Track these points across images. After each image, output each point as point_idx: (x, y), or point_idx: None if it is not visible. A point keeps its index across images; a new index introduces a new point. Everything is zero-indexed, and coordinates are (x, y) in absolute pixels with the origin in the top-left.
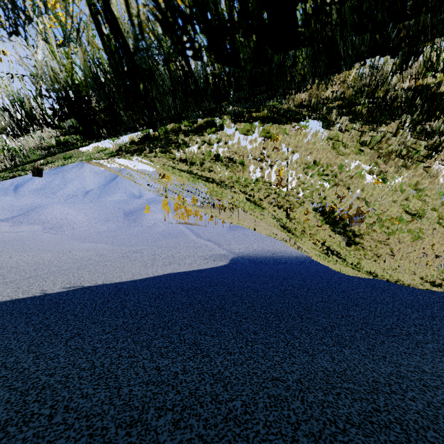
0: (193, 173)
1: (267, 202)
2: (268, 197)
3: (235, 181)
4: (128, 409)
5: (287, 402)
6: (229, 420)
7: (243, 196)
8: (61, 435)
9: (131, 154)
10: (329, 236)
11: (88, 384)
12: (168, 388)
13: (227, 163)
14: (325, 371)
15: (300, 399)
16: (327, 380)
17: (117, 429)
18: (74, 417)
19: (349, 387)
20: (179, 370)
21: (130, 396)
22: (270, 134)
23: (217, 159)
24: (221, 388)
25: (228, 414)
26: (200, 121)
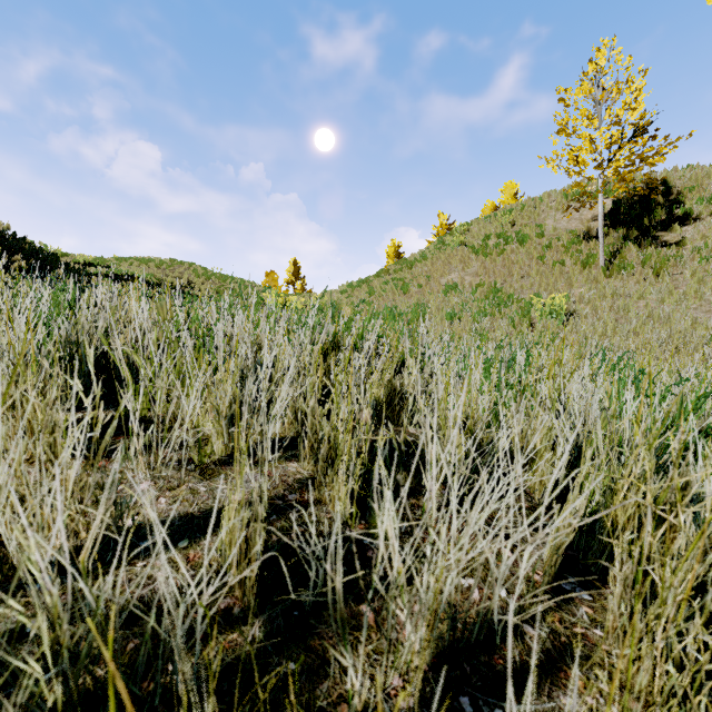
0: None
1: None
2: None
3: None
4: None
5: None
6: None
7: None
8: None
9: None
10: None
11: None
12: None
13: None
14: None
15: None
16: None
17: None
18: None
19: None
20: None
21: None
22: None
23: None
24: None
25: None
26: None
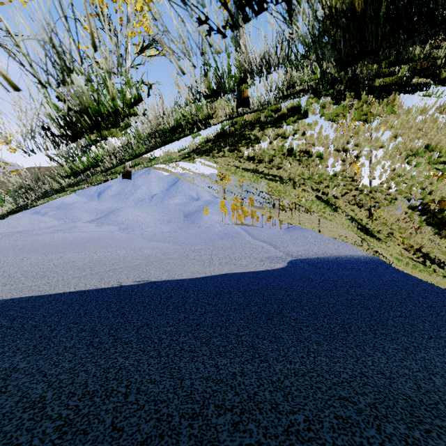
0: (259, 171)
1: (344, 201)
2: (346, 194)
3: (307, 178)
4: (190, 401)
5: (359, 427)
6: (290, 433)
7: (311, 195)
8: (134, 413)
9: (201, 155)
10: (429, 241)
11: (155, 371)
12: (226, 388)
13: (301, 157)
14: (407, 400)
15: (375, 428)
16: (411, 411)
17: (181, 418)
18: (144, 399)
19: (444, 426)
20: (237, 372)
21: (191, 389)
22: (366, 116)
23: (290, 154)
24: (281, 398)
25: (289, 427)
26: (281, 110)
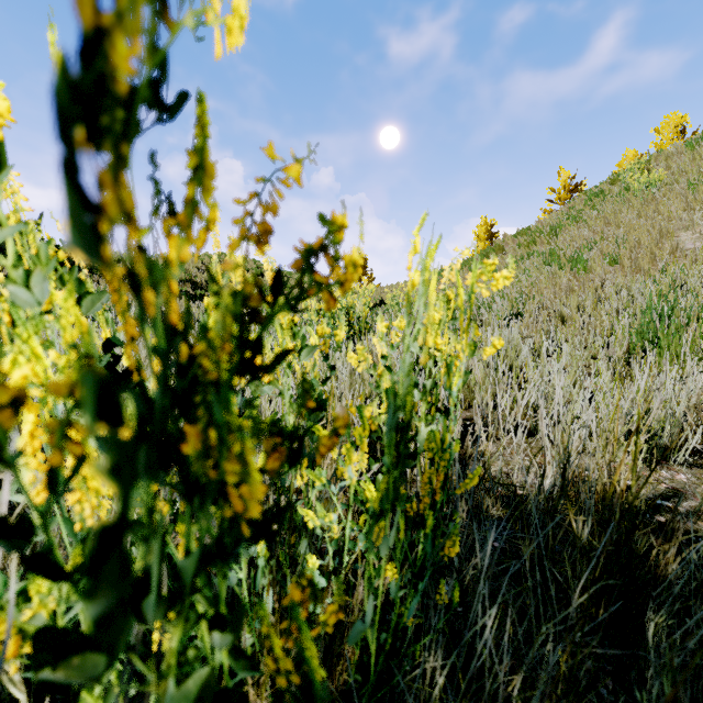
0: None
1: None
2: None
3: None
4: None
5: None
6: None
7: None
8: None
9: None
10: None
11: None
12: None
13: None
14: None
15: None
16: None
17: None
18: None
19: None
20: None
21: None
22: None
23: None
24: None
25: None
26: None
